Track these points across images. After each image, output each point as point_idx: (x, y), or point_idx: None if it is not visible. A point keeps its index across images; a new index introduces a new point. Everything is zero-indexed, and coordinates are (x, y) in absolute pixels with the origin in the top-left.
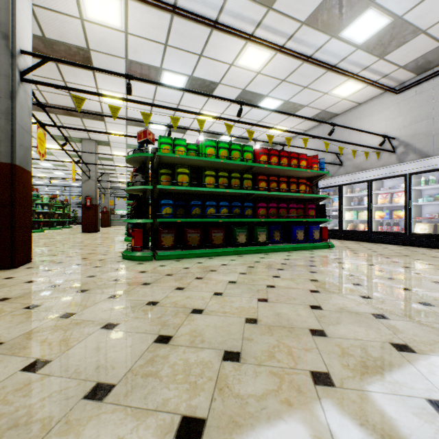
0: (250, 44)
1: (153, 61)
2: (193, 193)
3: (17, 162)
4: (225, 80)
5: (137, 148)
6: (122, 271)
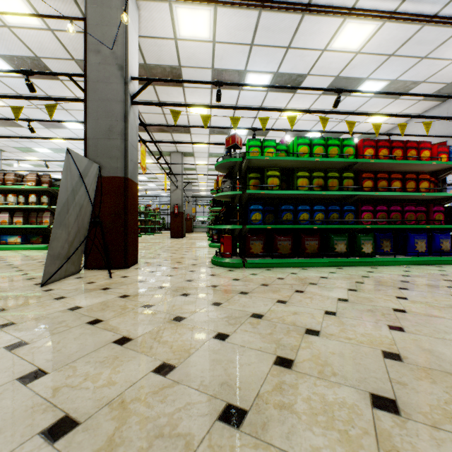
0: (349, 20)
1: (237, 65)
2: (282, 197)
3: (129, 176)
4: (314, 70)
5: (226, 154)
6: (216, 278)
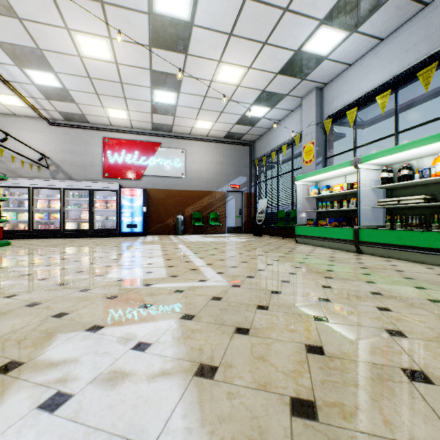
0: None
1: None
2: None
3: None
4: None
5: None
6: None
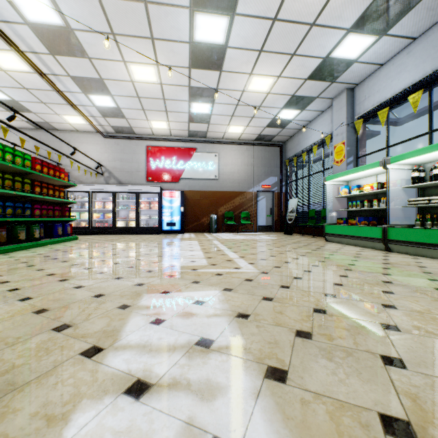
0: (15, 53)
1: None
2: None
3: None
4: None
5: None
6: None
